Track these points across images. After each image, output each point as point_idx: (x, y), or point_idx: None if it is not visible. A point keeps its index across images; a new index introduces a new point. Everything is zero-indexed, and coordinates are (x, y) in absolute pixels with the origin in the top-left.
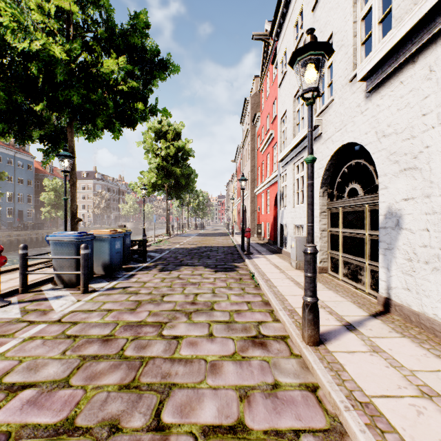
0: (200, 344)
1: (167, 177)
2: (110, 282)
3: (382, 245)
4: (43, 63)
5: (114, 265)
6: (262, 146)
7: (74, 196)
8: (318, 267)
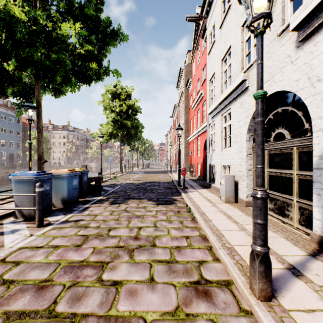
0: (140, 293)
1: (120, 128)
2: (65, 215)
3: (316, 185)
4: (4, 22)
5: (72, 199)
6: (193, 104)
7: (41, 141)
8: (245, 201)
